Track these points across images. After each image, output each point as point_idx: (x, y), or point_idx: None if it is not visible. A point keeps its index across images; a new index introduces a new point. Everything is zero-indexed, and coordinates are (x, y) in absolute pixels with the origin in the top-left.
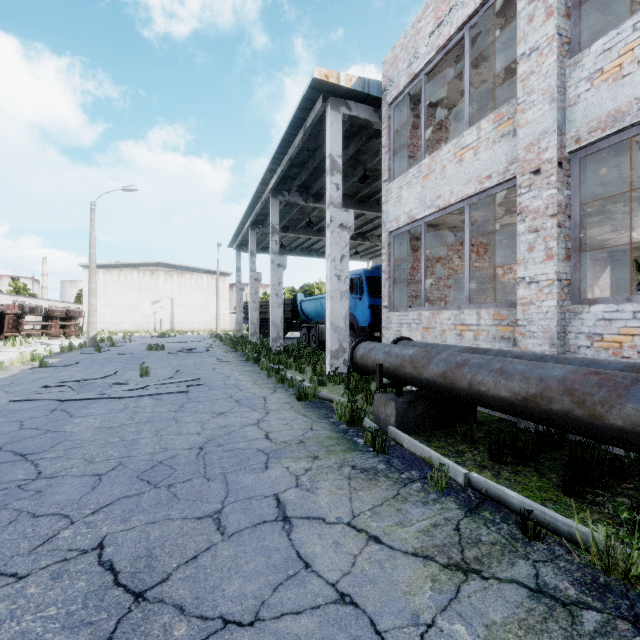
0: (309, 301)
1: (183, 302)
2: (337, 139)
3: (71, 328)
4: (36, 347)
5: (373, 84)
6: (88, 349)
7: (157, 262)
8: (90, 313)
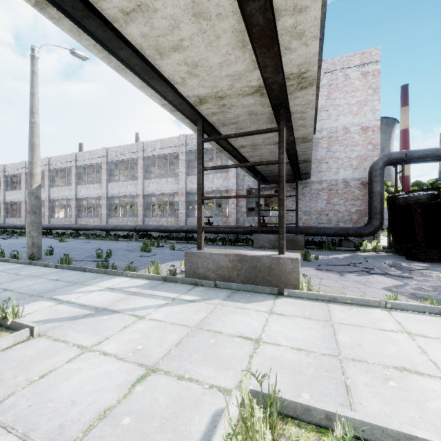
0: None
1: None
2: None
3: None
4: None
5: None
6: None
7: None
8: None
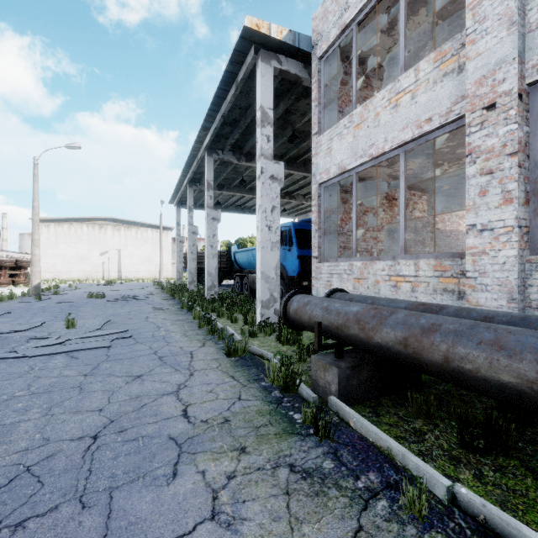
0: (242, 252)
1: (129, 253)
2: (268, 91)
3: (20, 277)
4: None
5: (303, 39)
6: (29, 297)
7: (105, 217)
8: (33, 263)
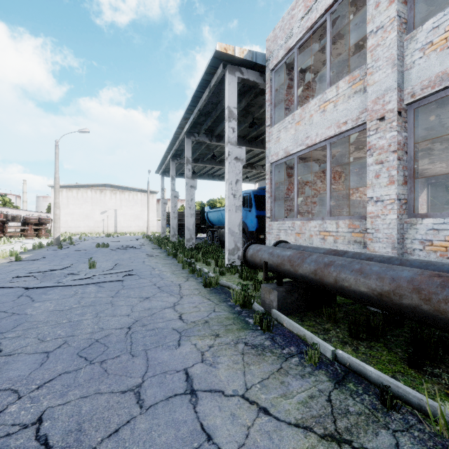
0: (213, 212)
1: (123, 212)
2: (233, 95)
3: (42, 231)
4: (15, 245)
5: (259, 55)
6: (53, 247)
7: (105, 184)
8: (55, 220)
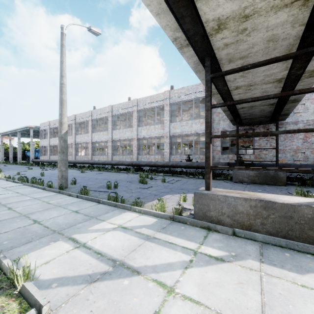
0: (29, 153)
1: None
2: (32, 133)
3: None
4: None
5: (38, 126)
6: None
7: None
8: None
